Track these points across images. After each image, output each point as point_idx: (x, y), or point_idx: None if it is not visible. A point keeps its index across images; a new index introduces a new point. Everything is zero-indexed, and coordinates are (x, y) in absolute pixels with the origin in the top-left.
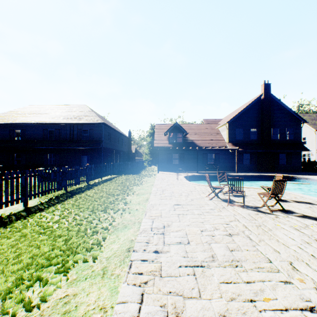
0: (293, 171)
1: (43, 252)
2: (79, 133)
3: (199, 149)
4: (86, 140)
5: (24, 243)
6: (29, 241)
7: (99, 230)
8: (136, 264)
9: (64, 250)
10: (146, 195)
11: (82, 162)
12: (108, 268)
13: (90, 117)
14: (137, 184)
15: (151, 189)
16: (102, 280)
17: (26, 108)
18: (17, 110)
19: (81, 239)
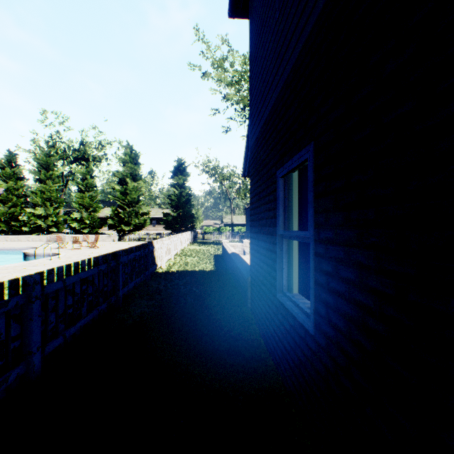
0: None
1: None
2: None
3: None
4: None
5: None
6: None
7: None
8: None
9: None
10: None
11: None
12: None
13: None
14: None
15: None
16: None
17: None
18: None
19: None
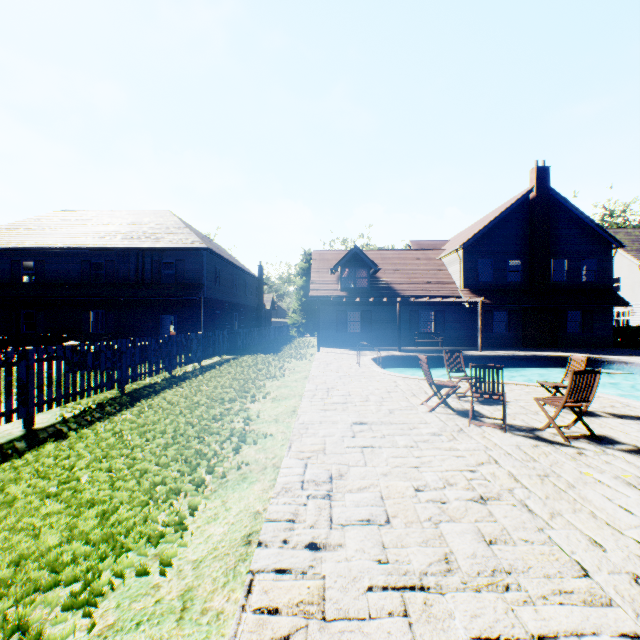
0: (597, 346)
1: (43, 550)
2: (154, 269)
3: (403, 302)
4: (171, 284)
5: (4, 523)
6: (16, 518)
7: (183, 487)
8: (263, 583)
9: (95, 543)
10: (292, 401)
11: (162, 329)
12: (196, 593)
13: (178, 235)
14: (274, 377)
15: (304, 387)
16: (179, 628)
17: (48, 217)
18: (27, 221)
19: (139, 513)
